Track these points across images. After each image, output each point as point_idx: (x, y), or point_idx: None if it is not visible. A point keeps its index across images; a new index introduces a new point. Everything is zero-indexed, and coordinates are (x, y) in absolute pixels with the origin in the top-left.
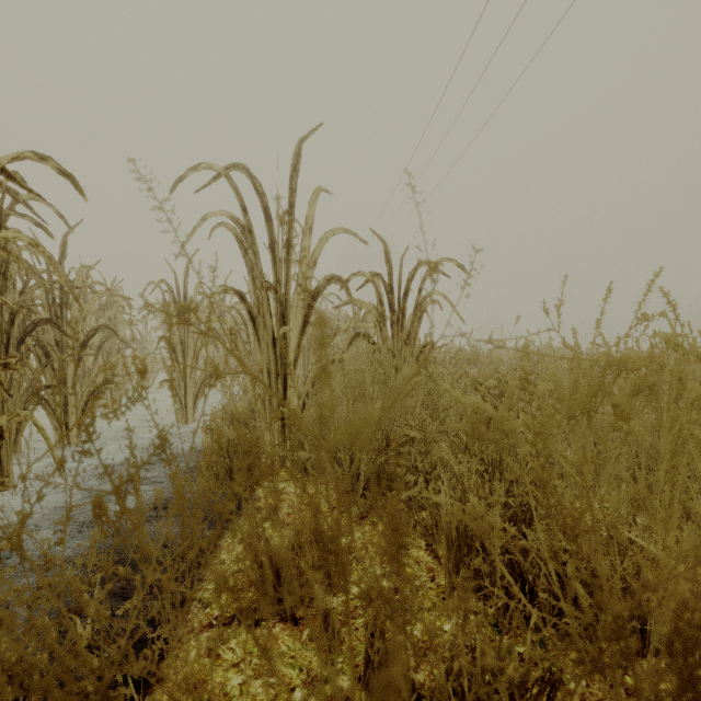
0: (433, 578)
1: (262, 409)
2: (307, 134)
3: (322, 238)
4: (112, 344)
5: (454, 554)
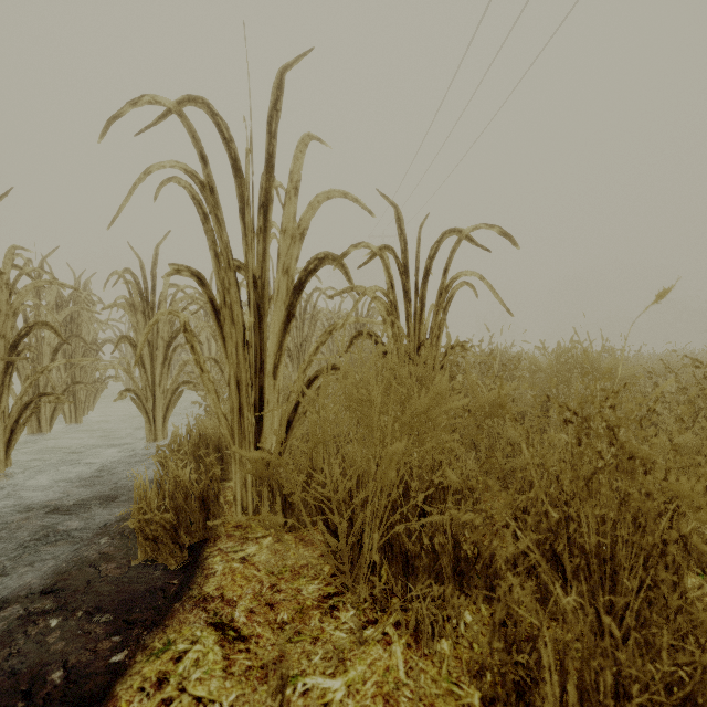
0: None
1: (228, 434)
2: (291, 60)
3: (312, 202)
4: (75, 346)
5: None
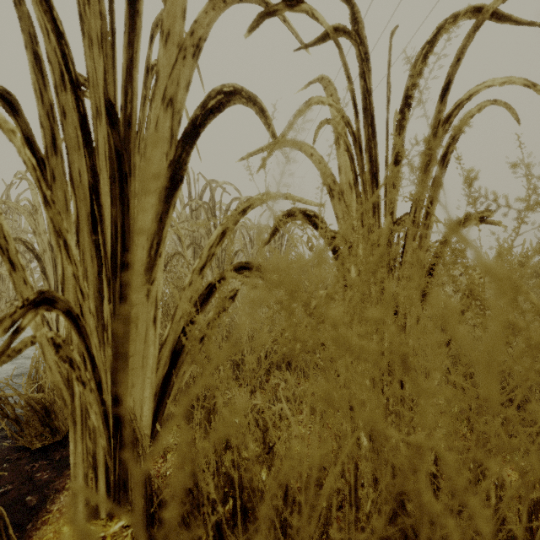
0: None
1: (60, 378)
2: None
3: None
4: None
5: None
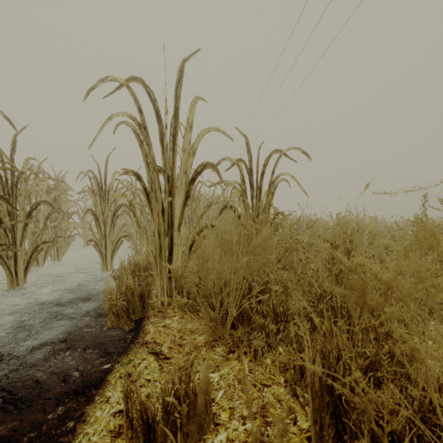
0: (295, 421)
1: (154, 261)
2: (188, 56)
3: (199, 134)
4: (57, 215)
5: (317, 405)
